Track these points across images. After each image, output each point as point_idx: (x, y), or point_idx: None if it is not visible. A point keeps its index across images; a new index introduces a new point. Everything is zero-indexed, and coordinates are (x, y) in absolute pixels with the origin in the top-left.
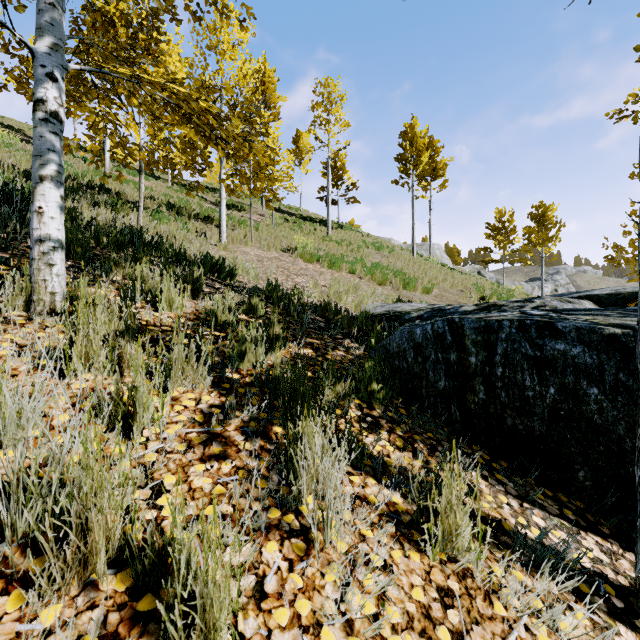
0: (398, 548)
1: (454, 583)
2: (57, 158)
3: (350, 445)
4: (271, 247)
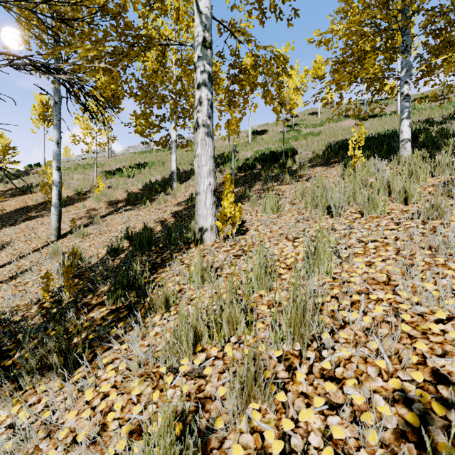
0: None
1: None
2: (407, 110)
3: None
4: None
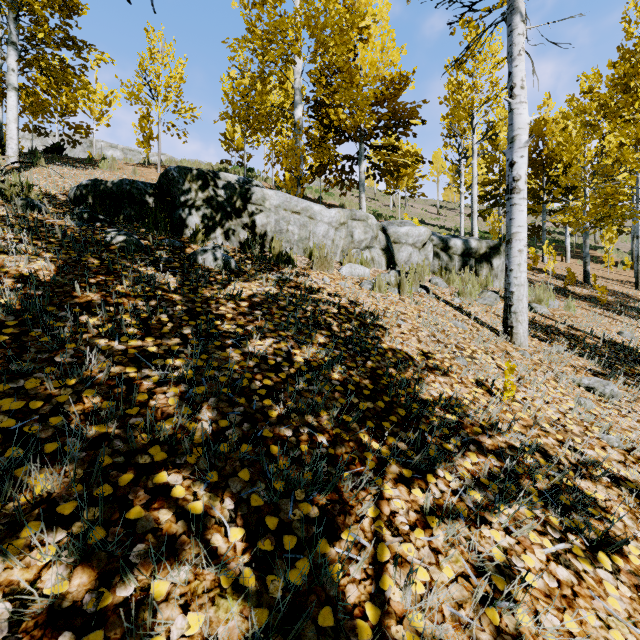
0: None
1: None
2: None
3: None
4: None
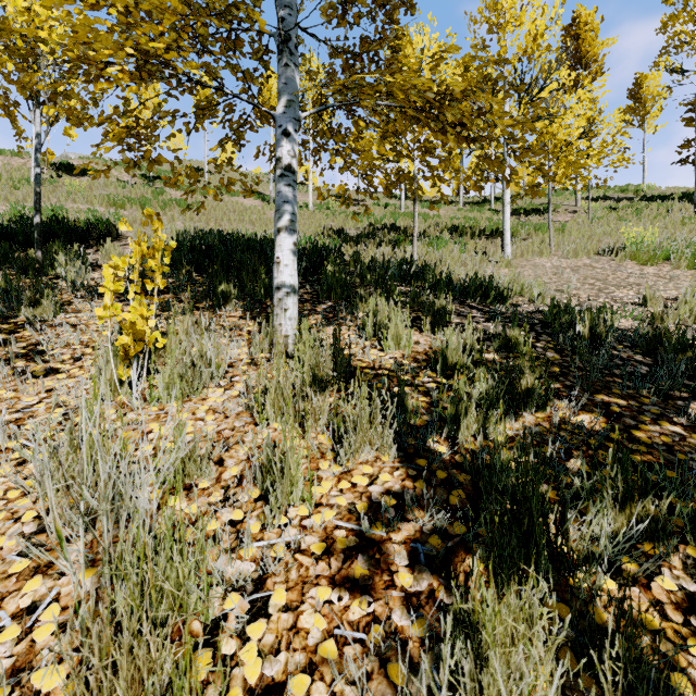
0: None
1: None
2: (290, 208)
3: (625, 681)
4: (579, 252)
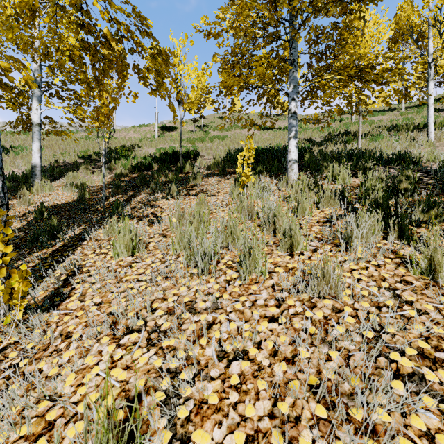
0: (394, 266)
1: (418, 283)
2: (295, 129)
3: (402, 231)
4: None
